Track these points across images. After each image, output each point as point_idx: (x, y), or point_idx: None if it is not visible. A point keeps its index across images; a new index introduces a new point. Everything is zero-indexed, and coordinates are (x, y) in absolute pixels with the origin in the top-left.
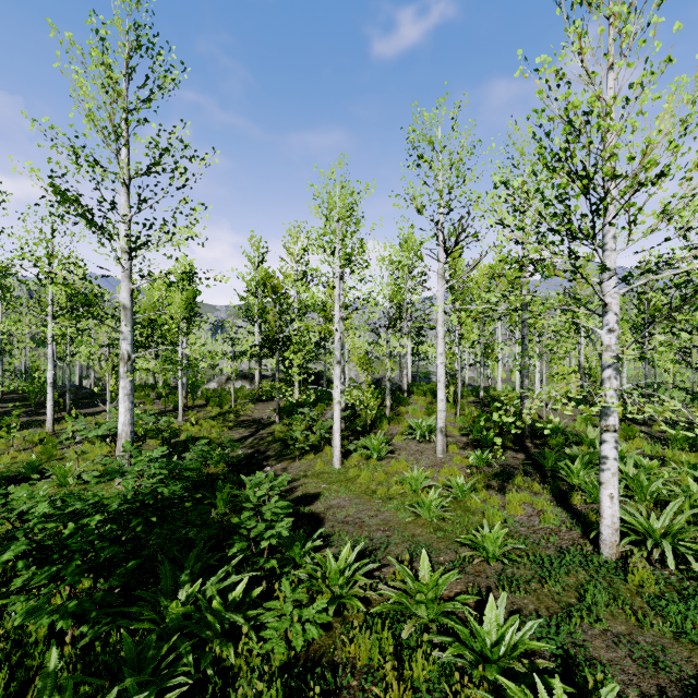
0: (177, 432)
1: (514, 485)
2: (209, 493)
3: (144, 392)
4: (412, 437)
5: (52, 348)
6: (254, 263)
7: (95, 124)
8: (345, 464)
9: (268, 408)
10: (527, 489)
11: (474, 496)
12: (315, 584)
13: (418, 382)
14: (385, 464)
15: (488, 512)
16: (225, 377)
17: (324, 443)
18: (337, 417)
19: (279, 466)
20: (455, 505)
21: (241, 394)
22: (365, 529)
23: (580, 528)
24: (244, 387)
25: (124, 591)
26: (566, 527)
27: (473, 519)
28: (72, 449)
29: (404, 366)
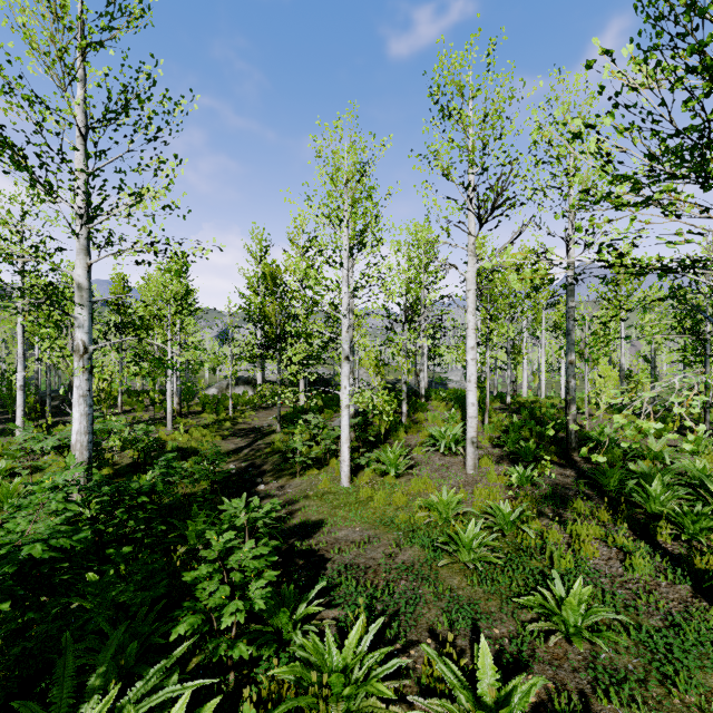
0: (155, 442)
1: (573, 513)
2: (185, 519)
3: (139, 398)
4: (435, 449)
5: (23, 346)
6: (256, 257)
7: (33, 47)
8: (355, 481)
9: (270, 415)
10: (596, 519)
11: (527, 530)
12: (304, 700)
13: (434, 388)
14: (404, 482)
15: (550, 553)
16: (226, 383)
17: (330, 455)
18: (345, 424)
19: (276, 483)
20: (500, 540)
21: (242, 400)
22: (383, 577)
23: (689, 581)
24: (246, 393)
25: (20, 685)
26: (665, 578)
27: (530, 563)
28: (23, 463)
29: (421, 369)
